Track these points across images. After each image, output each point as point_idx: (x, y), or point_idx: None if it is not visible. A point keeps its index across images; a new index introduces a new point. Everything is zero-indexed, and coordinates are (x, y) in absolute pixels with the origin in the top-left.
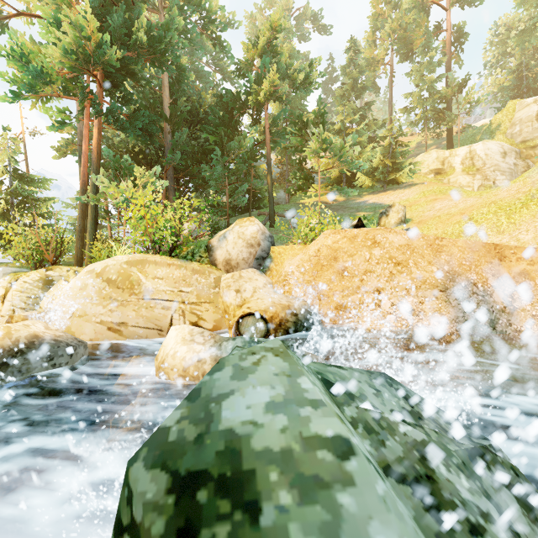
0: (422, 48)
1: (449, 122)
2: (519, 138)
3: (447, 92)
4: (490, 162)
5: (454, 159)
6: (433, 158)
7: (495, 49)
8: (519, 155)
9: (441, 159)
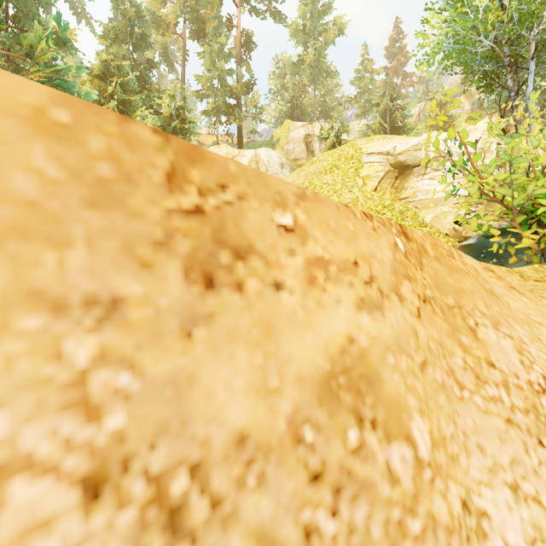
0: (213, 29)
1: (238, 120)
2: (292, 155)
3: (237, 88)
4: (272, 170)
5: (242, 159)
6: (223, 153)
7: (277, 79)
8: (293, 171)
9: (231, 156)
